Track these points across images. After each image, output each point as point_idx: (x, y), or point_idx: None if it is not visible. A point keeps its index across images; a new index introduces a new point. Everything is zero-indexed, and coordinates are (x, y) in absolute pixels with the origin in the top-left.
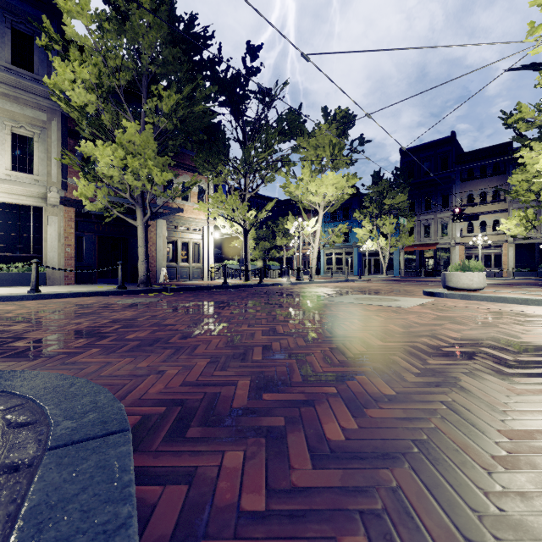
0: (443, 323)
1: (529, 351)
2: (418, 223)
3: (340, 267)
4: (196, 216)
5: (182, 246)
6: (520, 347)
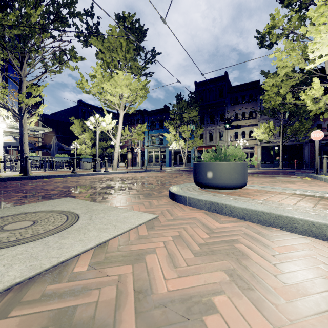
0: None
1: None
2: (206, 131)
3: (157, 161)
4: None
5: None
6: None
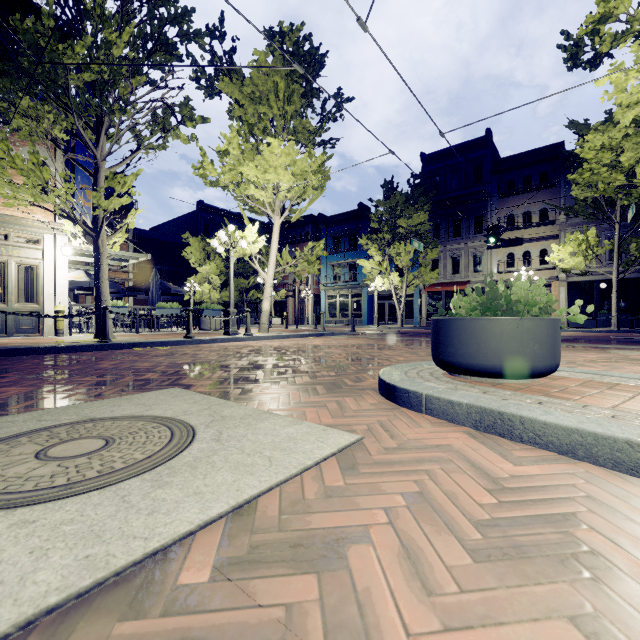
0: None
1: None
2: (444, 254)
3: (345, 314)
4: (24, 214)
5: (26, 274)
6: None
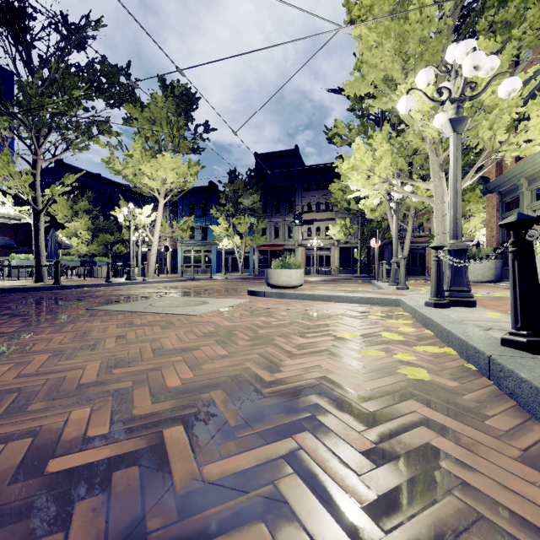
0: (202, 345)
1: (260, 419)
2: (270, 224)
3: (198, 265)
4: None
5: None
6: (256, 403)
